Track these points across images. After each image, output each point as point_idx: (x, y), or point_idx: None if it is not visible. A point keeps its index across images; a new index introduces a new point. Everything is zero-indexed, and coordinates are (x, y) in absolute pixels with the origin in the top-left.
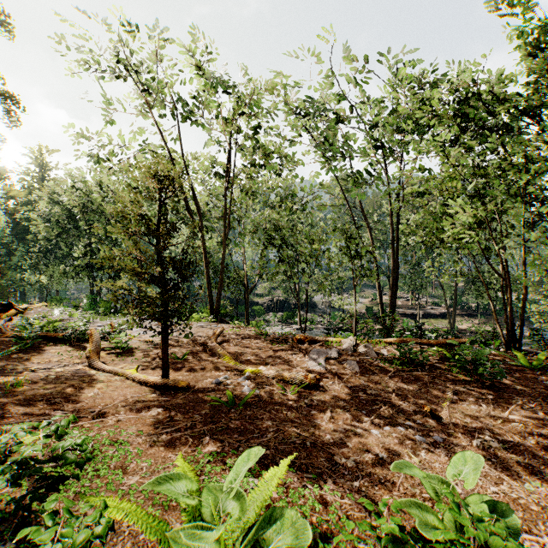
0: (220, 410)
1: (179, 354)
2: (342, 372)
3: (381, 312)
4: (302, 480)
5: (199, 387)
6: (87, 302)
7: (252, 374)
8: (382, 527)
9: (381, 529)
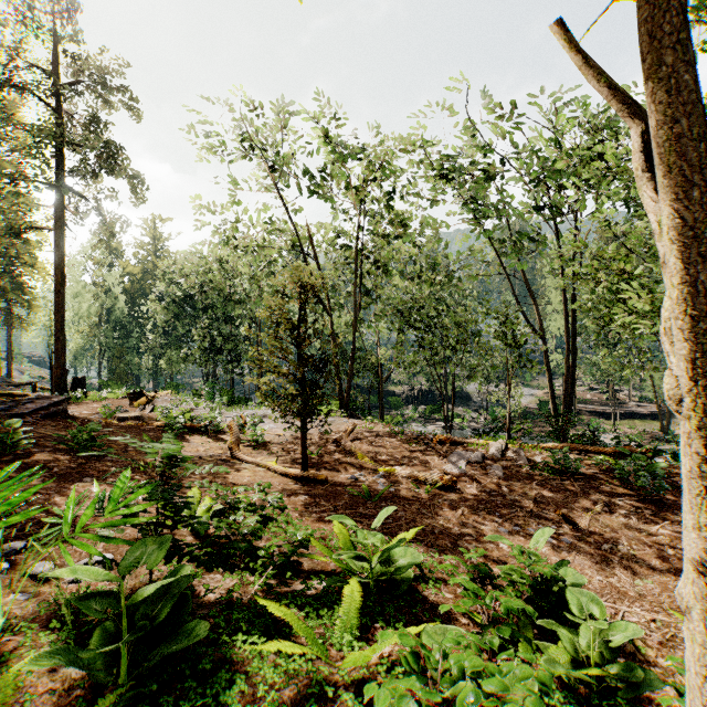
0: (358, 501)
1: (312, 450)
2: (483, 476)
3: (553, 409)
4: (427, 551)
5: (336, 481)
6: (207, 390)
7: (387, 473)
8: (467, 556)
9: (466, 557)
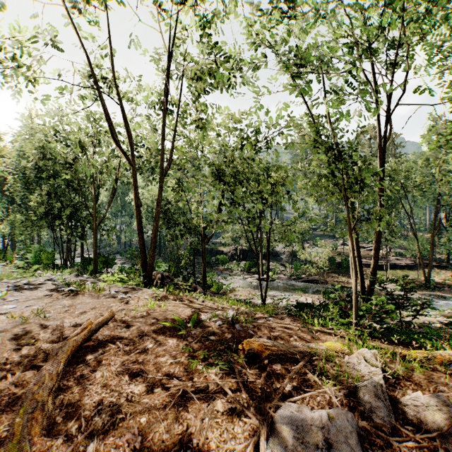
0: None
1: None
2: None
3: (358, 267)
4: None
5: None
6: (34, 252)
7: None
8: None
9: None
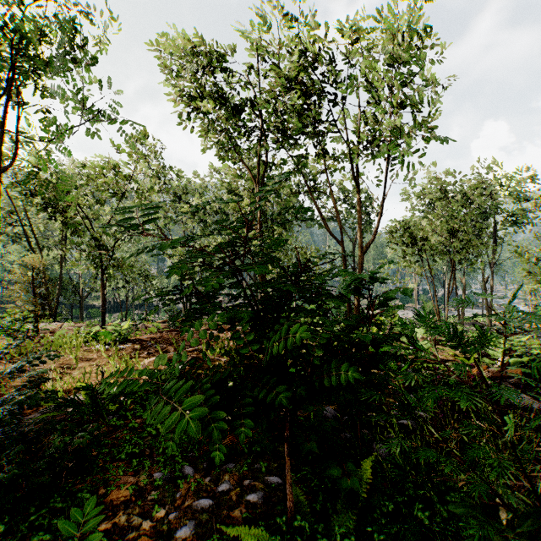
0: None
1: None
2: None
3: (183, 307)
4: None
5: None
6: None
7: None
8: None
9: None
